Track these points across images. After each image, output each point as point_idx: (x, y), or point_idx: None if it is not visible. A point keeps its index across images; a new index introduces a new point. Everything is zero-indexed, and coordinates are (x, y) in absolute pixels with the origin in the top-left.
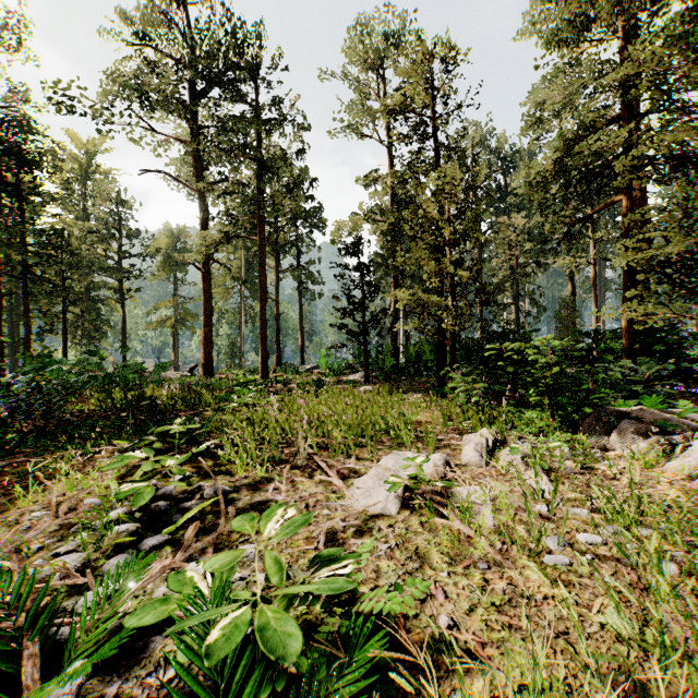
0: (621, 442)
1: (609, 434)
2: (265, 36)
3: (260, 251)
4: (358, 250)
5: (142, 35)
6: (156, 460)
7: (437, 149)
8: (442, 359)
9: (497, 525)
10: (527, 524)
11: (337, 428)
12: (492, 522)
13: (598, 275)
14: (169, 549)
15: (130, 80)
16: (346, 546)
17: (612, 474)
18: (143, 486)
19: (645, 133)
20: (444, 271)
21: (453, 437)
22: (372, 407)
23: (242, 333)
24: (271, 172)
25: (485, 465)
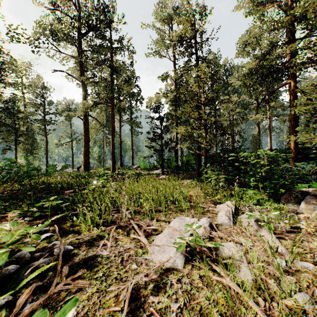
0: (306, 209)
1: (297, 204)
2: (114, 7)
3: (111, 110)
4: (158, 109)
5: (52, 4)
6: (37, 222)
7: (197, 59)
8: (200, 162)
9: (254, 278)
10: (275, 277)
11: (146, 200)
12: (250, 276)
13: (271, 123)
14: (4, 312)
15: (47, 26)
16: (146, 306)
17: (310, 232)
18: (1, 253)
19: (309, 43)
20: (202, 117)
21: (210, 206)
22: (165, 187)
23: (104, 150)
24: (116, 73)
25: (233, 225)
